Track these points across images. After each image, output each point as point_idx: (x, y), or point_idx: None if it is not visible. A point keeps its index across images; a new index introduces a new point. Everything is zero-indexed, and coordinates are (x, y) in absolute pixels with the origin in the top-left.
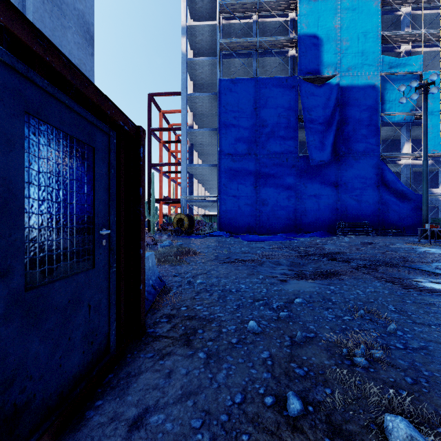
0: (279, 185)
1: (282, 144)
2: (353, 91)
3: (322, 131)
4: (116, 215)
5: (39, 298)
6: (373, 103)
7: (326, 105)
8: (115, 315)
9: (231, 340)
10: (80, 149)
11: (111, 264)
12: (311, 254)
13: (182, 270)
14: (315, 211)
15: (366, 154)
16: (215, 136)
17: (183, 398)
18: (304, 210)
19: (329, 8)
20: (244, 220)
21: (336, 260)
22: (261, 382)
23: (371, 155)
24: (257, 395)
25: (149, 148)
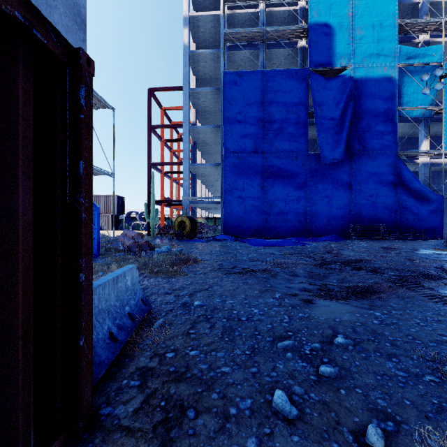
0: (288, 185)
1: (291, 141)
2: (367, 84)
3: (335, 127)
4: (5, 208)
5: None
6: (389, 97)
7: (338, 99)
8: None
9: (247, 442)
10: None
11: None
12: (330, 262)
13: (177, 284)
14: (326, 213)
15: (382, 151)
16: (219, 134)
17: None
18: (315, 212)
19: None
20: (250, 223)
21: (362, 270)
22: None
23: (387, 153)
24: None
25: (149, 146)
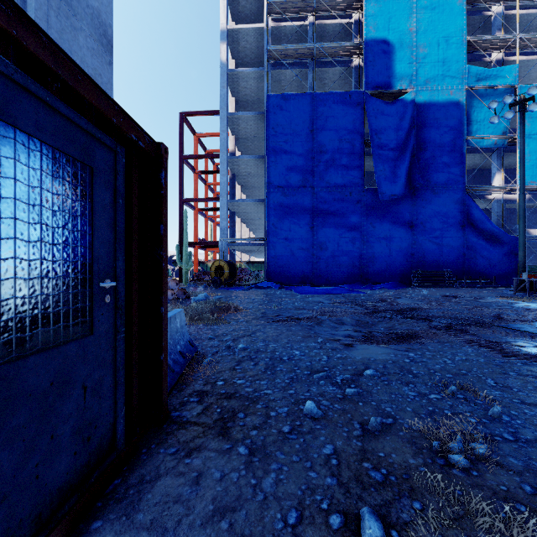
0: (341, 224)
1: (344, 174)
2: (432, 109)
3: (394, 158)
4: (126, 261)
5: (1, 383)
6: (456, 124)
7: (398, 126)
8: (124, 398)
9: (282, 428)
10: (71, 169)
11: (118, 329)
12: (382, 311)
13: (220, 331)
14: (385, 257)
15: (448, 186)
16: (262, 165)
17: (215, 517)
18: (372, 256)
19: (402, 7)
20: (297, 268)
21: (413, 318)
22: (324, 492)
23: (454, 188)
24: (318, 513)
25: (181, 180)
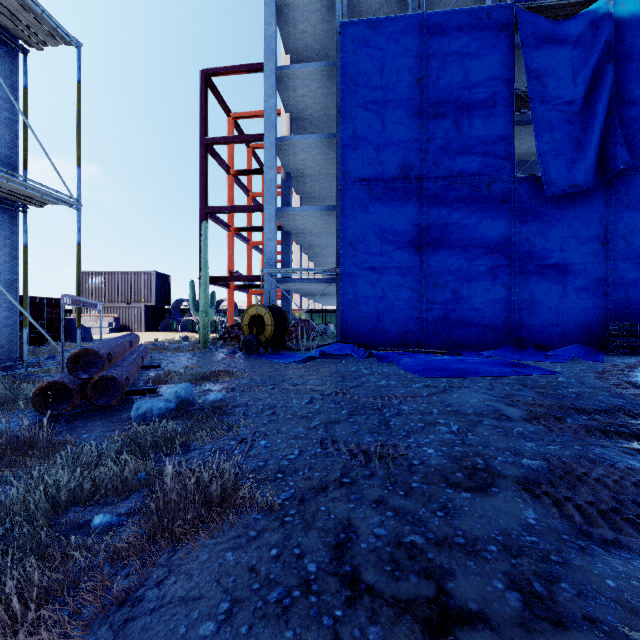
0: (471, 242)
1: (478, 153)
2: None
3: (573, 119)
4: None
5: None
6: None
7: (581, 60)
8: None
9: None
10: None
11: None
12: None
13: None
14: (554, 298)
15: None
16: (332, 154)
17: None
18: (530, 297)
19: None
20: (394, 320)
21: None
22: None
23: None
24: None
25: (202, 177)
